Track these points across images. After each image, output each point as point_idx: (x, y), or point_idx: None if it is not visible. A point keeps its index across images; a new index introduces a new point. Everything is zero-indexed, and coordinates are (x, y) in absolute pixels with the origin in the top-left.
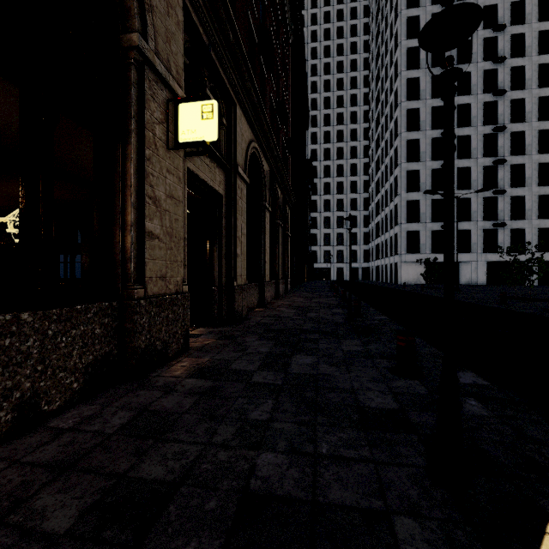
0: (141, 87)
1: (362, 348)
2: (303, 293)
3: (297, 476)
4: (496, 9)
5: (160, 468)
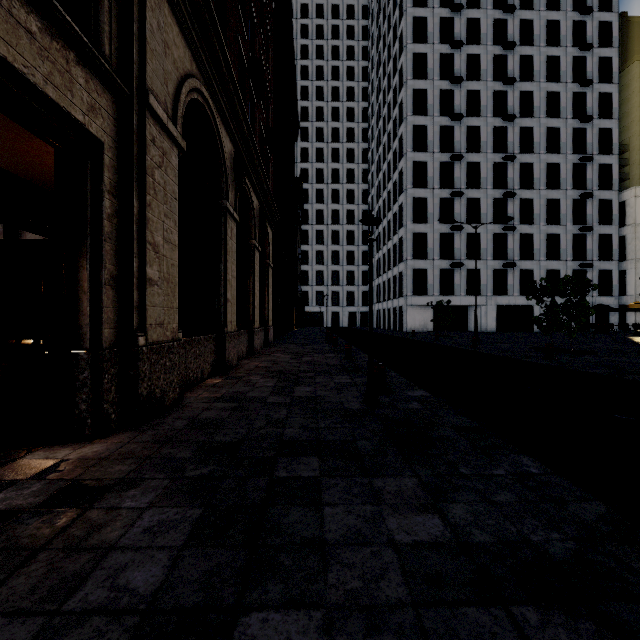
0: None
1: (441, 525)
2: (290, 347)
3: None
4: (505, 25)
5: None
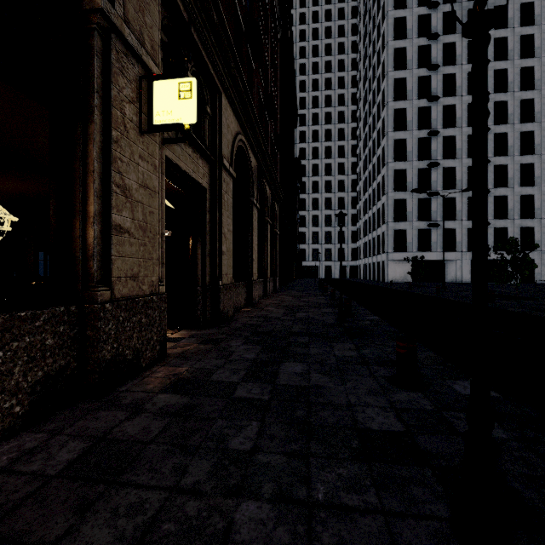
0: (107, 59)
1: (356, 353)
2: (291, 292)
3: (286, 540)
4: None
5: (106, 532)
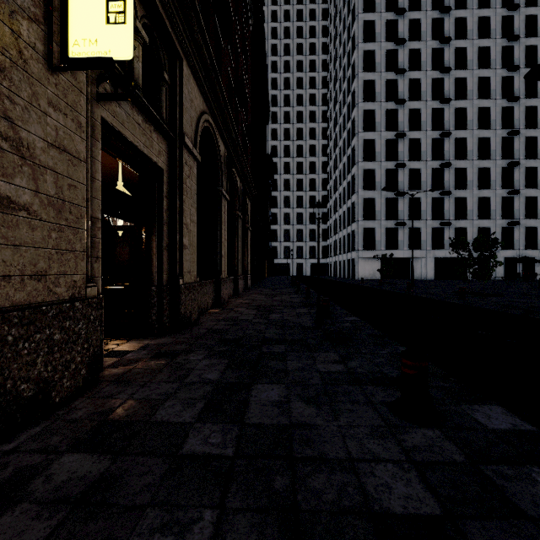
0: None
1: (343, 367)
2: (264, 290)
3: None
4: (442, 23)
5: None
